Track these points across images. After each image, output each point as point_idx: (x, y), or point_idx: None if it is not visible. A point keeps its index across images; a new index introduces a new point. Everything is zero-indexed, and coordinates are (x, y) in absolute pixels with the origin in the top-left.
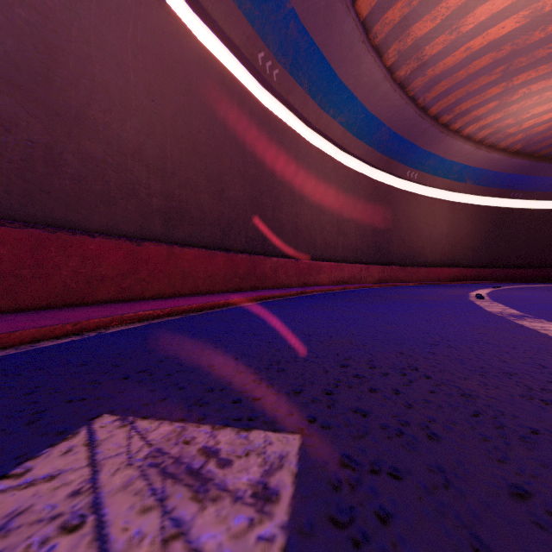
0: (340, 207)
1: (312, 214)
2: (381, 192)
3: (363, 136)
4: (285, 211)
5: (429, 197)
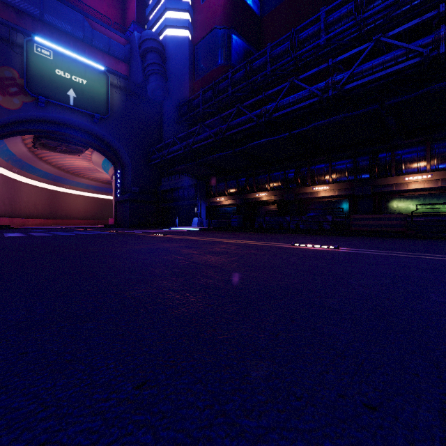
0: (35, 200)
1: (26, 204)
2: (53, 193)
3: (45, 177)
4: (17, 205)
5: (75, 194)
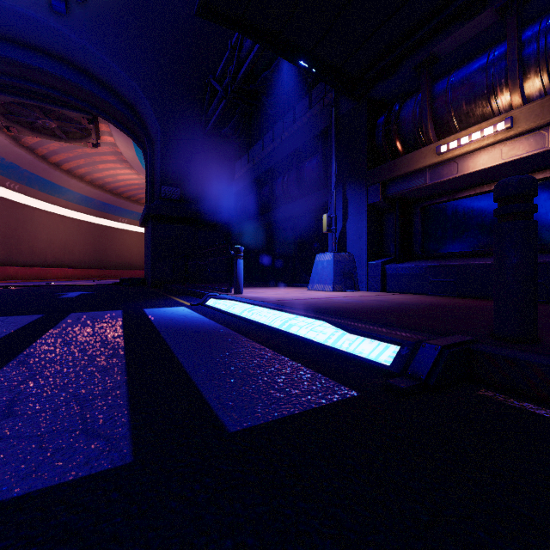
0: (67, 239)
1: (45, 244)
2: (101, 230)
3: (82, 203)
4: (24, 245)
5: (138, 232)
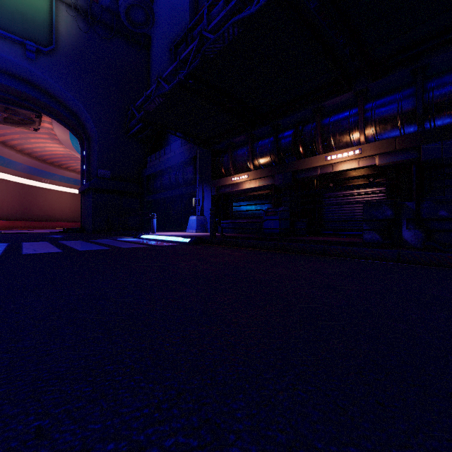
0: None
1: None
2: (26, 188)
3: (11, 167)
4: None
5: (58, 190)
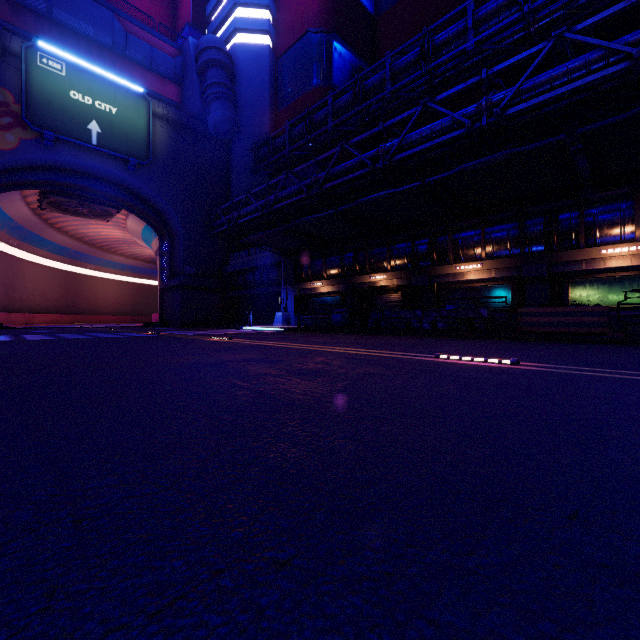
0: (45, 287)
1: (30, 292)
2: (71, 277)
3: (59, 253)
4: (17, 293)
5: (104, 278)
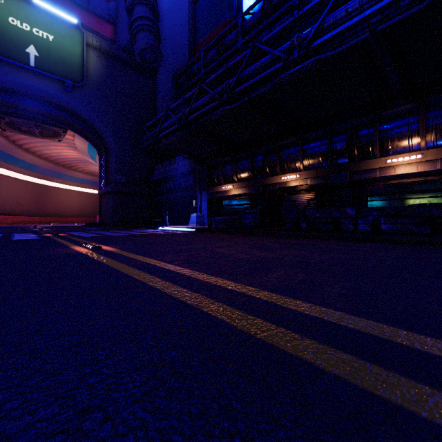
0: (18, 195)
1: (5, 199)
2: (41, 188)
3: (30, 169)
4: None
5: (68, 189)
